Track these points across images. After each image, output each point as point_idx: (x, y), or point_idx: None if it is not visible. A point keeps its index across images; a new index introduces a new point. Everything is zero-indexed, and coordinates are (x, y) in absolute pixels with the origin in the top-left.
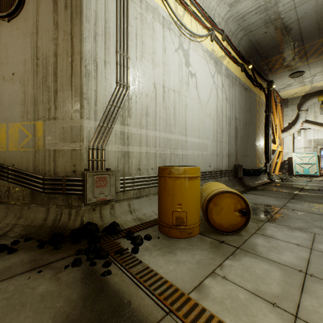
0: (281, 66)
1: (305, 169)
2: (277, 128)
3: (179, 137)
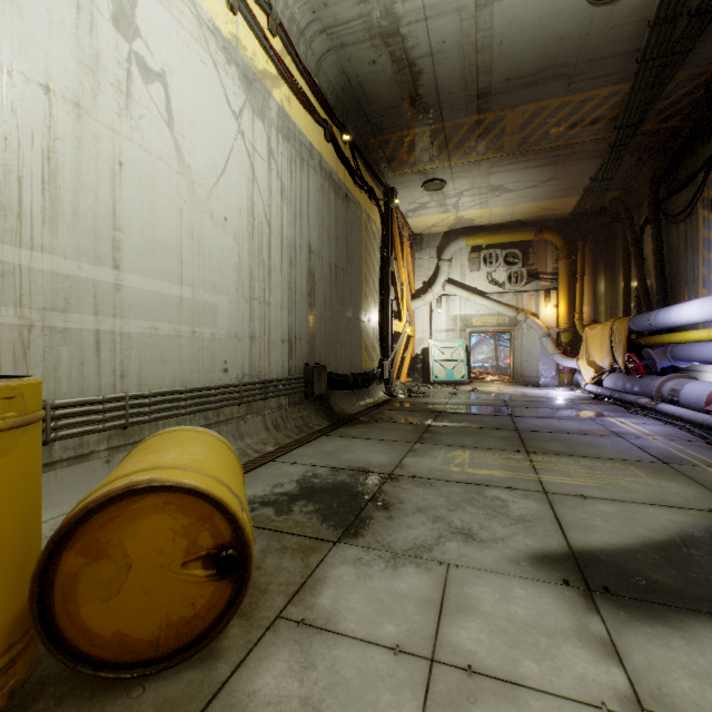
0: (409, 160)
1: (448, 370)
2: (405, 290)
3: (79, 268)
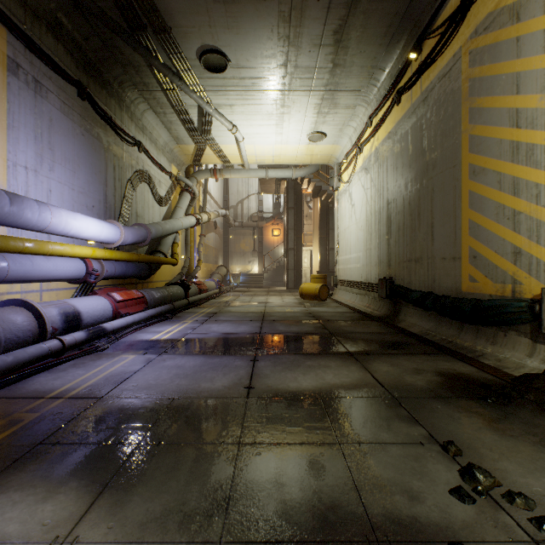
0: None
1: None
2: None
3: (349, 256)
